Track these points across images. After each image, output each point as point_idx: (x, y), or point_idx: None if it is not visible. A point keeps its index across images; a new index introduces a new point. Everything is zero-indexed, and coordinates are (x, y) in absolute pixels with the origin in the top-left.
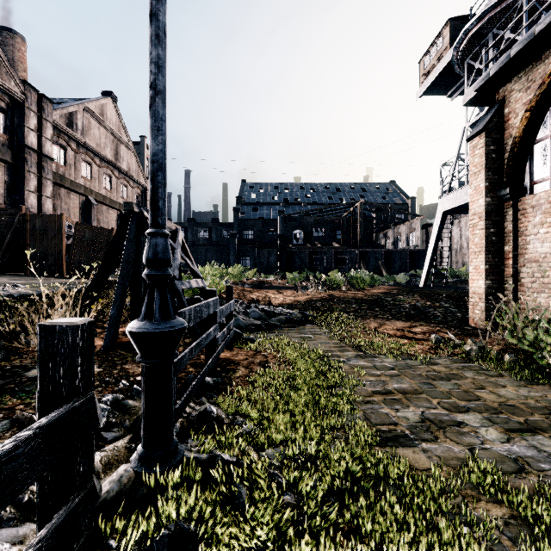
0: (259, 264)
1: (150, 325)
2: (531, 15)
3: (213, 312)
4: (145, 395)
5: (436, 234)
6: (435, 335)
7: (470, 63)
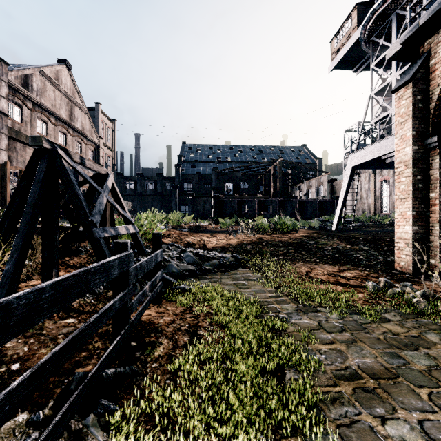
0: (196, 211)
1: None
2: None
3: (118, 273)
4: None
5: (346, 186)
6: (372, 282)
7: (375, 41)
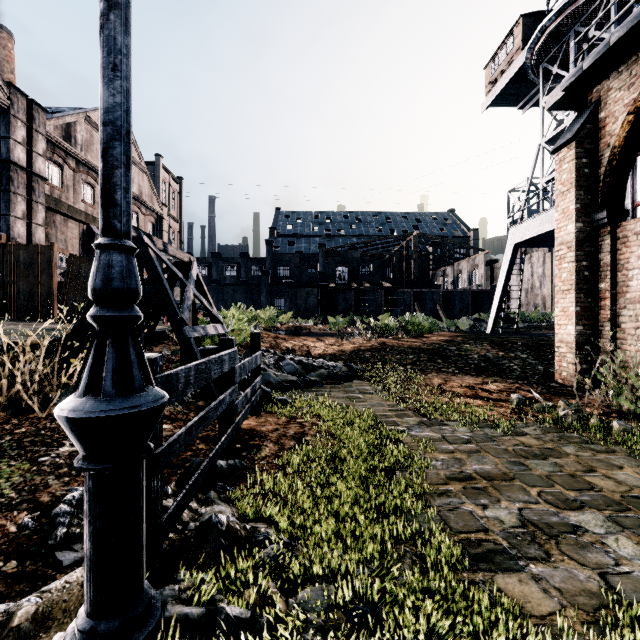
0: (296, 307)
1: (93, 404)
2: (620, 10)
3: (228, 369)
4: (89, 524)
5: (505, 271)
6: (517, 395)
7: (546, 67)
